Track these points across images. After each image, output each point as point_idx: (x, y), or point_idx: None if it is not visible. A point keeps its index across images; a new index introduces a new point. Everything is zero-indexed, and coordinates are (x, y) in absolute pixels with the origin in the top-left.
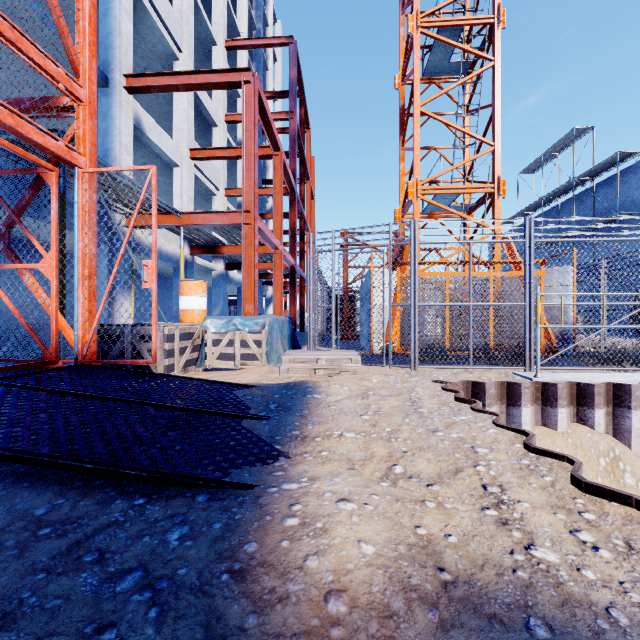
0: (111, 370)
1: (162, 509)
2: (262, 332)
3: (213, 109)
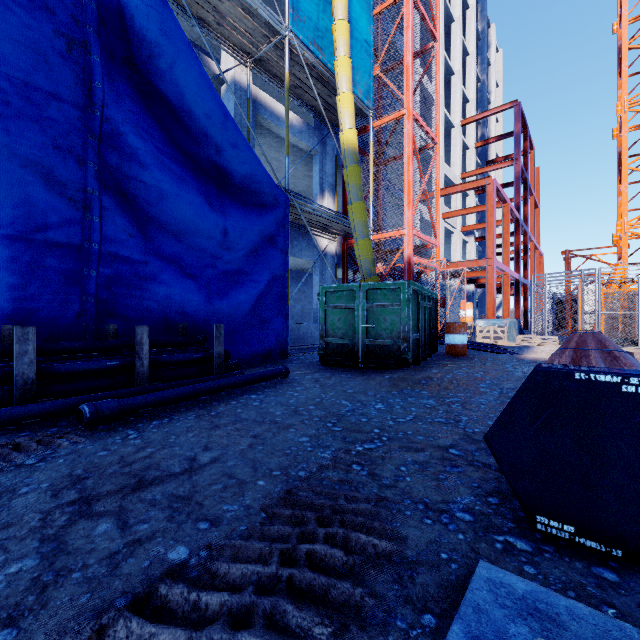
0: None
1: (498, 354)
2: (504, 327)
3: (453, 175)
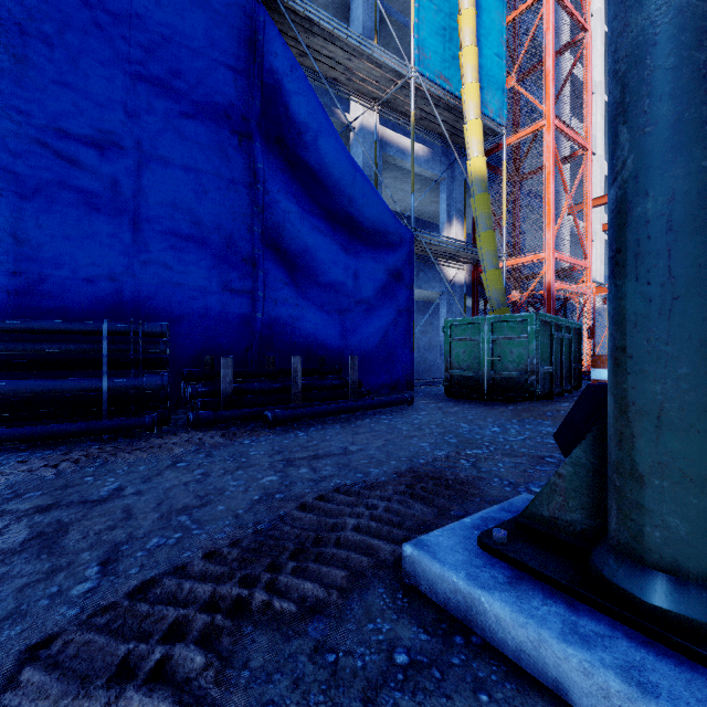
0: None
1: None
2: None
3: None
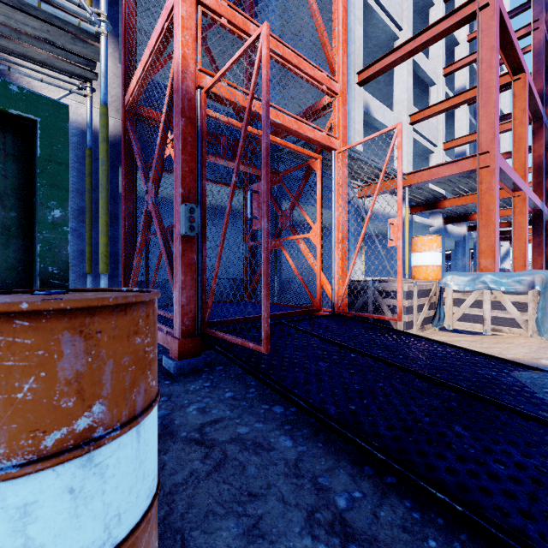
0: (360, 322)
1: None
2: (527, 293)
3: (430, 69)
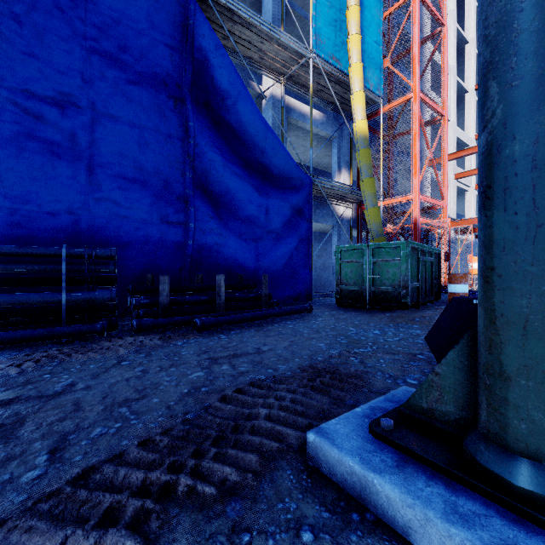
0: None
1: None
2: None
3: (466, 137)
